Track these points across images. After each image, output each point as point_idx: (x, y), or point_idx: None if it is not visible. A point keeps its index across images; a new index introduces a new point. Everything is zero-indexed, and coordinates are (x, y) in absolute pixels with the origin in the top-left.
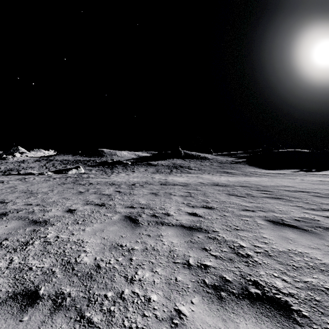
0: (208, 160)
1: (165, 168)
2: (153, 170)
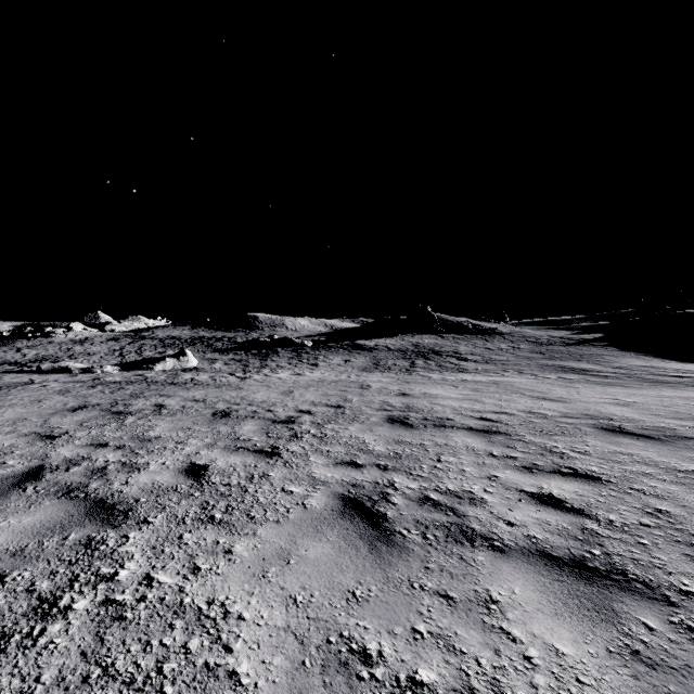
0: (501, 336)
1: (396, 356)
2: (366, 363)
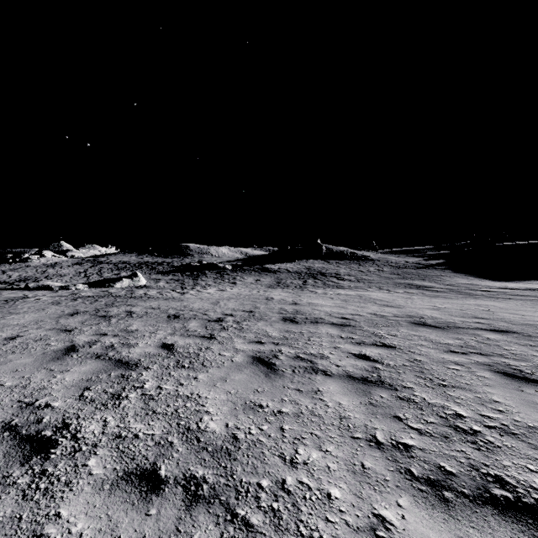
0: (371, 261)
1: (293, 277)
2: (271, 282)
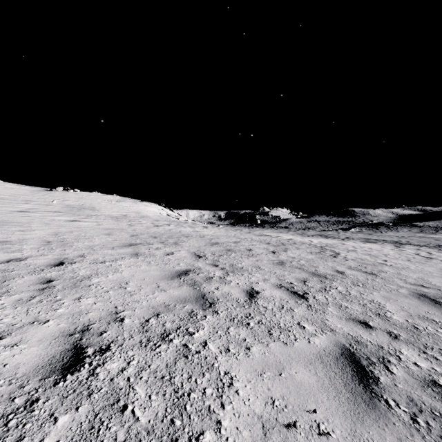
0: None
1: (431, 229)
2: (417, 231)
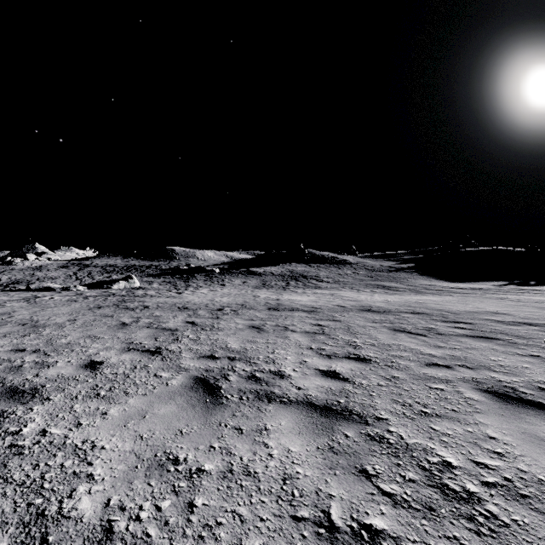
0: (350, 265)
1: (277, 279)
2: (257, 283)
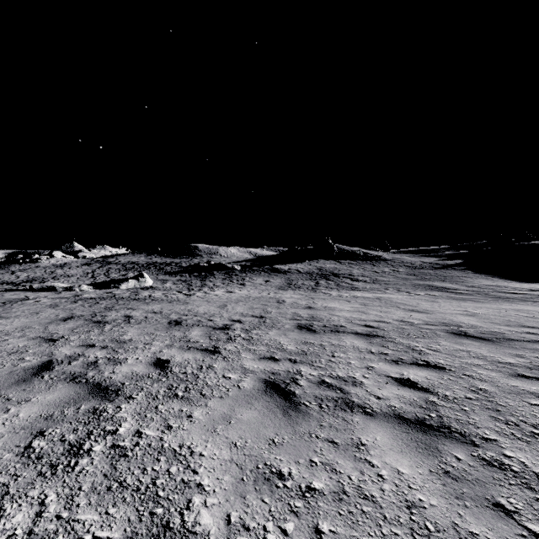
0: (385, 261)
1: (305, 277)
2: (282, 283)
